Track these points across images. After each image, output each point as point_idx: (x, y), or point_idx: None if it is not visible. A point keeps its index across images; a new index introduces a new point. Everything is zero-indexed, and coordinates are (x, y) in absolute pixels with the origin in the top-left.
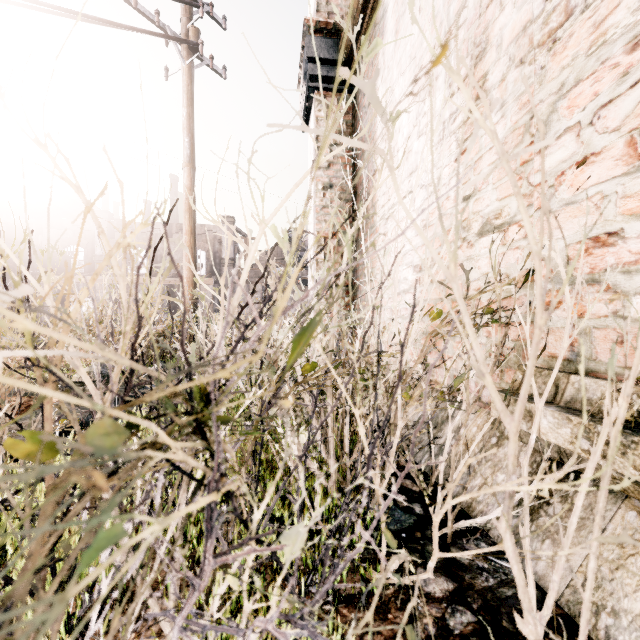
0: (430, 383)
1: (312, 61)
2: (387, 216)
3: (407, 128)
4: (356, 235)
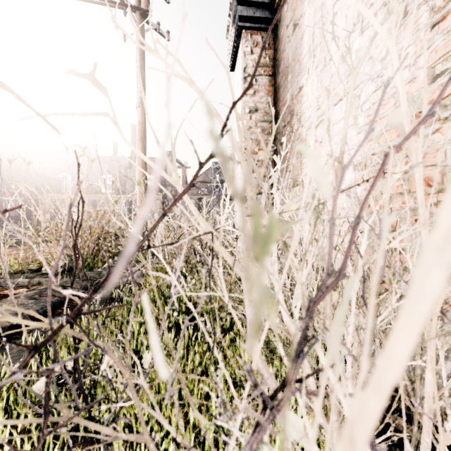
0: (381, 284)
1: (241, 4)
2: (316, 124)
3: (344, 31)
4: (278, 150)
